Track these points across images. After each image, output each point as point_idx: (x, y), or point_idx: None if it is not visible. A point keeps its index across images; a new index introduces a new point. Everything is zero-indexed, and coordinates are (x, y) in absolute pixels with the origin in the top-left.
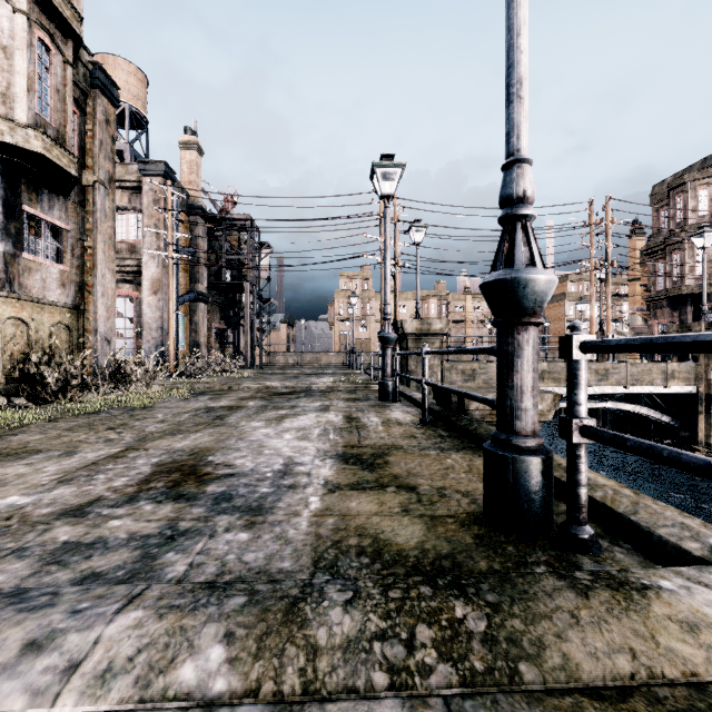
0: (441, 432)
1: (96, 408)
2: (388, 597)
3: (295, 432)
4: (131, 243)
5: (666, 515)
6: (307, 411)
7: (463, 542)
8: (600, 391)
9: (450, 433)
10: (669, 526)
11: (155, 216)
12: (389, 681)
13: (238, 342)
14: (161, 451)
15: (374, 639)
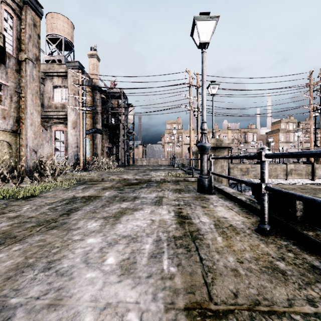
0: (302, 254)
1: None
2: None
3: (123, 246)
4: (63, 103)
5: None
6: (144, 203)
7: None
8: None
9: (318, 259)
10: None
11: (74, 89)
12: None
13: (118, 153)
14: None
15: None
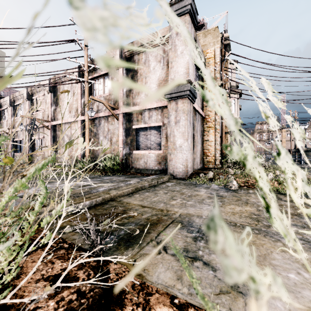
0: None
1: None
2: None
3: None
4: None
5: None
6: None
7: None
8: None
9: None
10: None
11: None
12: None
13: None
14: None
15: None
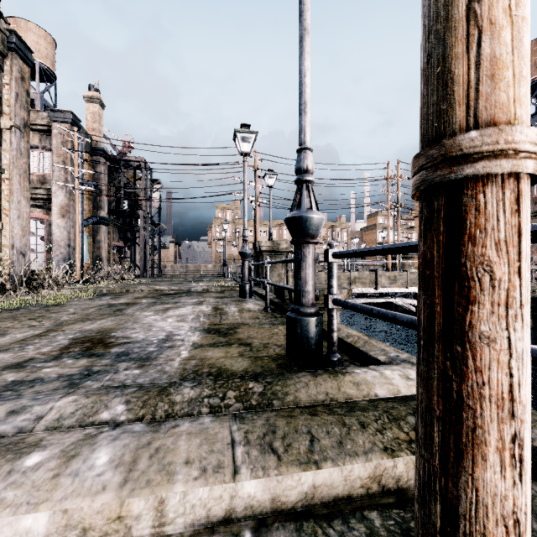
0: (276, 315)
1: (16, 306)
2: (216, 383)
3: (176, 317)
4: (42, 175)
5: (377, 346)
6: (186, 304)
7: (270, 367)
8: (391, 290)
9: (282, 315)
10: (376, 351)
11: (63, 154)
12: (210, 411)
13: (134, 256)
14: (75, 331)
15: (205, 397)
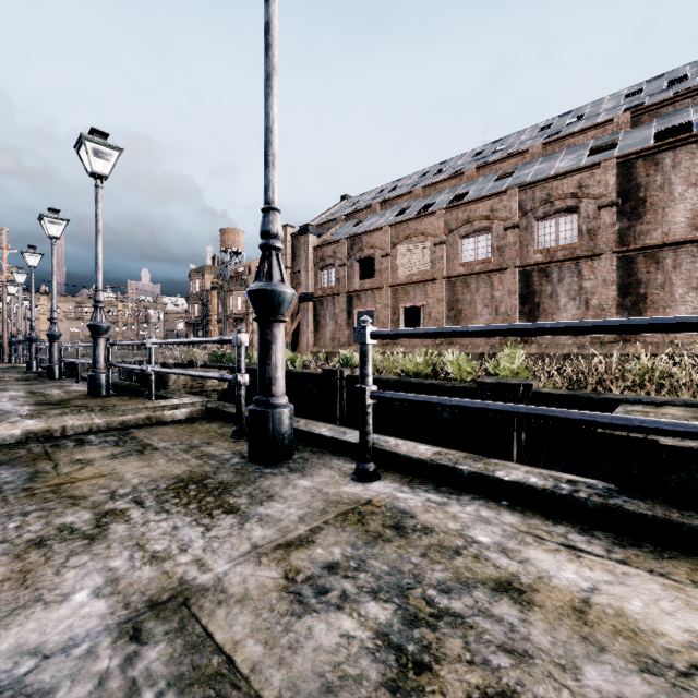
0: None
1: None
2: None
3: None
4: None
5: None
6: None
7: None
8: None
9: None
10: None
11: None
12: None
13: None
14: None
15: None
